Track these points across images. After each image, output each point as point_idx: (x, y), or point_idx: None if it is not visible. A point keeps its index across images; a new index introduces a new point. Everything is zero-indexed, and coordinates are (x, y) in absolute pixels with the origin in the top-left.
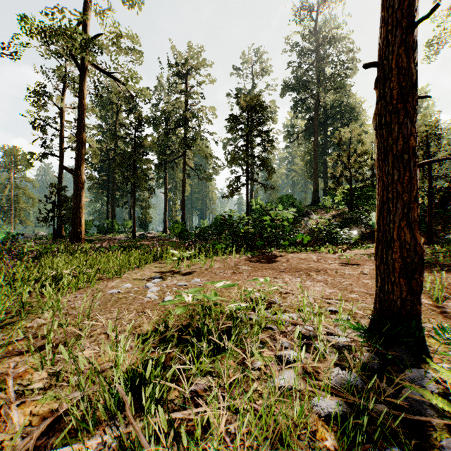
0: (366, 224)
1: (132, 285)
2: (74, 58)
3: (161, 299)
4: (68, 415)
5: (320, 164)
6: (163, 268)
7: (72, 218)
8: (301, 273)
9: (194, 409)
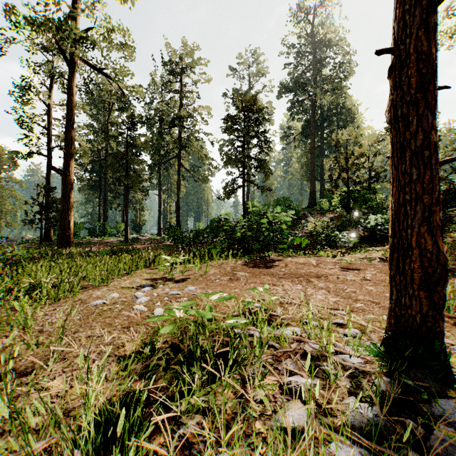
0: (364, 227)
1: (120, 294)
2: (62, 53)
3: (150, 312)
4: None
5: (317, 166)
6: (154, 274)
7: (60, 220)
8: (302, 279)
9: None
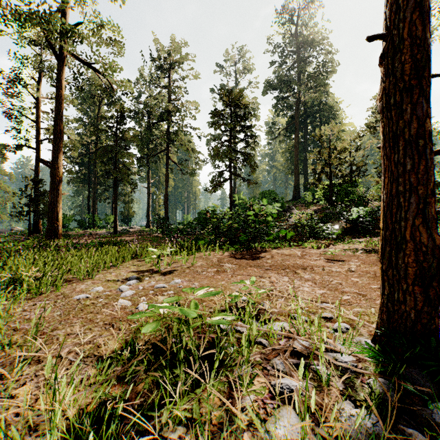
0: (346, 219)
1: (104, 287)
2: (50, 46)
3: (134, 306)
4: None
5: (301, 161)
6: (141, 266)
7: (49, 212)
8: (288, 270)
9: None
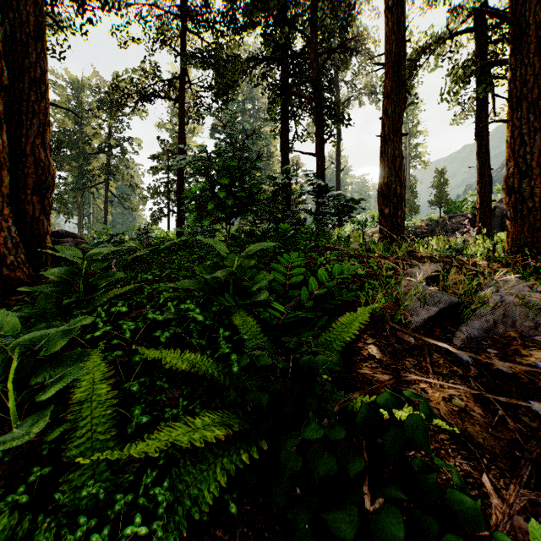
0: None
1: None
2: None
3: None
4: None
5: None
6: None
7: None
8: None
9: None
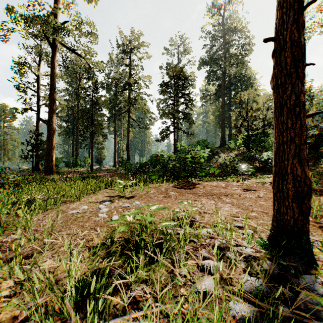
0: (259, 160)
1: (88, 206)
2: (47, 39)
3: (109, 218)
4: (27, 320)
5: (226, 118)
6: (112, 193)
7: (46, 156)
8: (214, 196)
9: (133, 314)
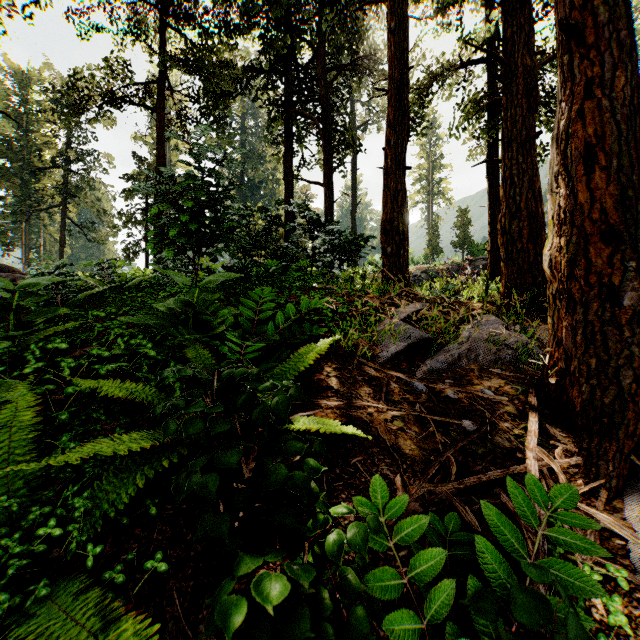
0: None
1: None
2: None
3: None
4: None
5: None
6: None
7: None
8: None
9: None
